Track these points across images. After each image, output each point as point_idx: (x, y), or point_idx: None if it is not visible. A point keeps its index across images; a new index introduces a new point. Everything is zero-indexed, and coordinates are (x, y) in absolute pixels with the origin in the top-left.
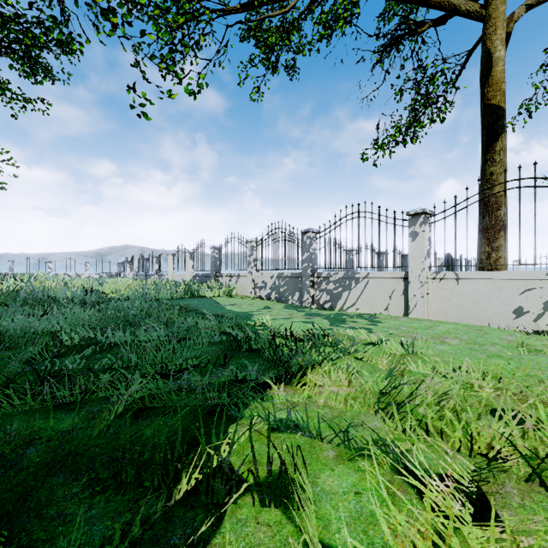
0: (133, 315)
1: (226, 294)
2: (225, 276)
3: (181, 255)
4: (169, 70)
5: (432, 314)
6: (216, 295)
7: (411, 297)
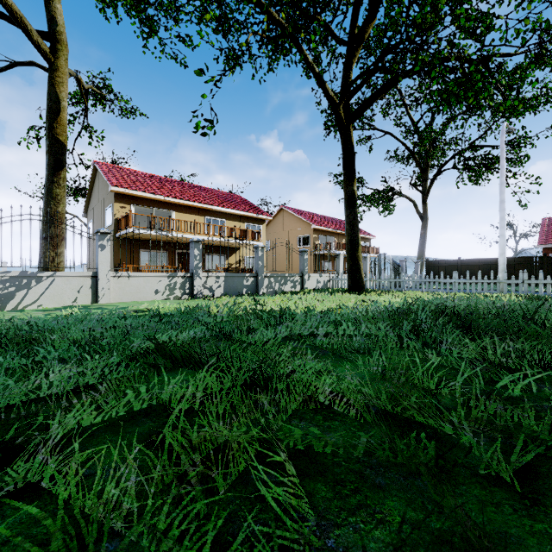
0: None
1: None
2: None
3: None
4: None
5: (114, 299)
6: None
7: (101, 290)
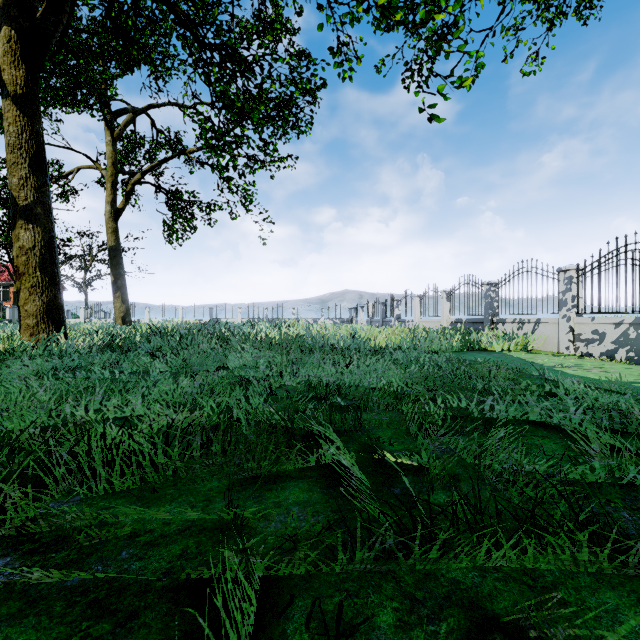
0: (448, 373)
1: (520, 348)
2: (510, 322)
3: (433, 297)
4: (459, 51)
5: None
6: (504, 349)
7: None
